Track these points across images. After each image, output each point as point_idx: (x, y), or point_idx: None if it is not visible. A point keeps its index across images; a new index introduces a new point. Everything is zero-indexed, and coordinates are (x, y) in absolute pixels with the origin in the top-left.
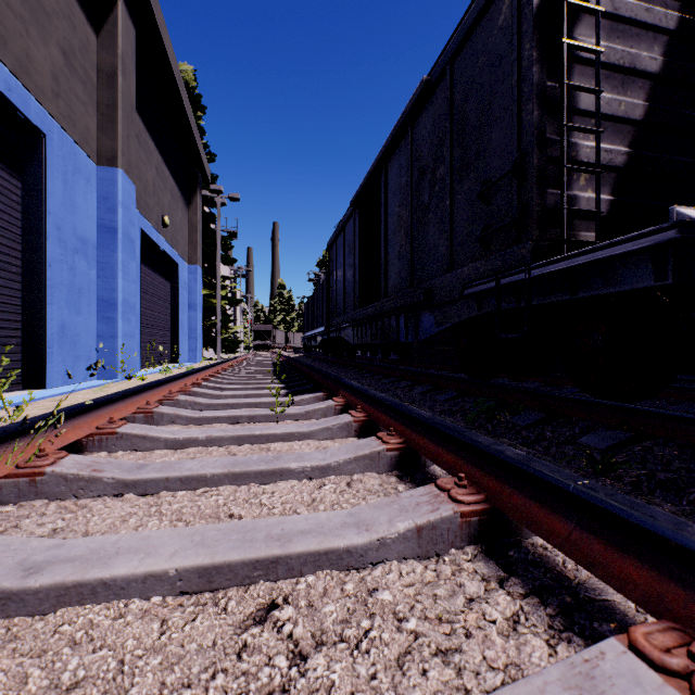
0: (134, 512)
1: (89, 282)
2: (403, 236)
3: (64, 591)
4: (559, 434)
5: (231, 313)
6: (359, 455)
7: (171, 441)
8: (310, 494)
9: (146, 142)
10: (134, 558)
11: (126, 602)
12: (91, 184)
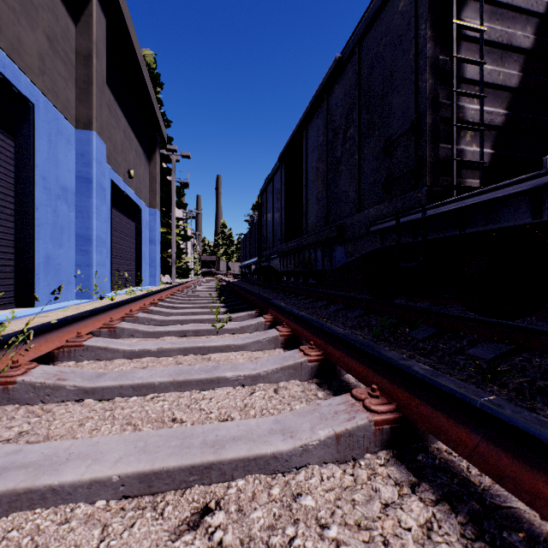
0: (90, 416)
1: (69, 222)
2: (320, 184)
3: (16, 497)
4: (451, 346)
5: (184, 247)
6: (285, 365)
7: (128, 352)
8: (242, 400)
9: (115, 111)
10: (81, 465)
11: (73, 506)
12: (71, 143)
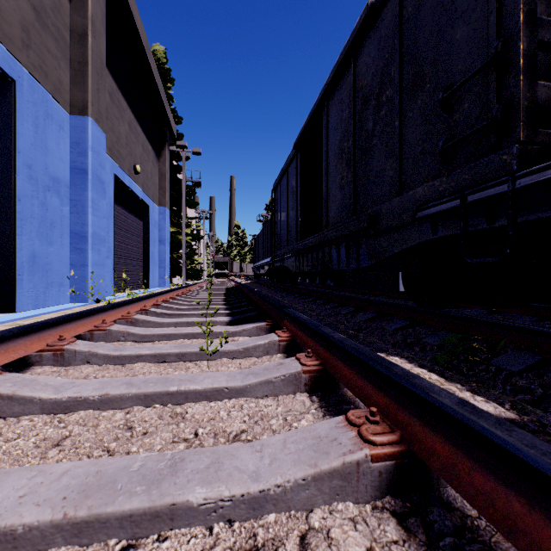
0: None
1: (62, 217)
2: (344, 167)
3: None
4: None
5: (196, 248)
6: (323, 471)
7: (49, 403)
8: None
9: (118, 101)
10: None
11: None
12: (64, 130)
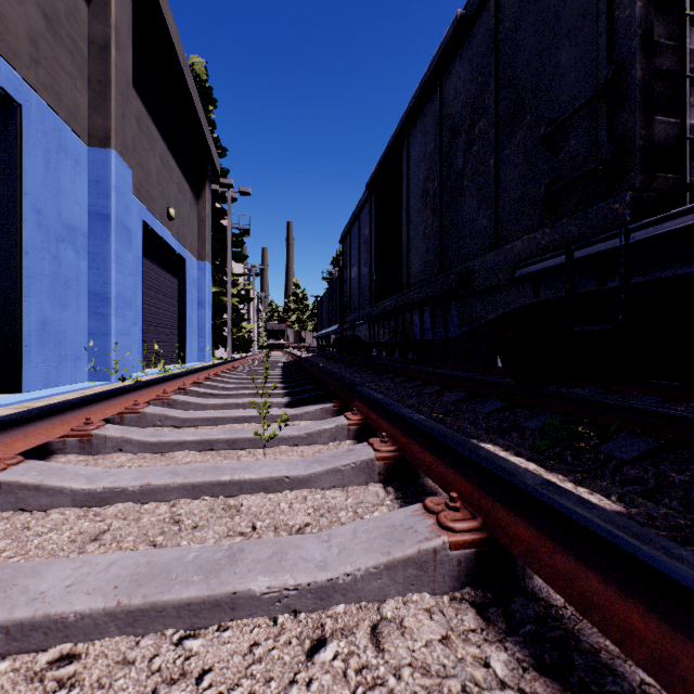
0: None
1: (78, 274)
2: (429, 214)
3: None
4: None
5: (245, 312)
6: (396, 559)
7: (82, 494)
8: (284, 689)
9: (148, 128)
10: None
11: None
12: (81, 166)
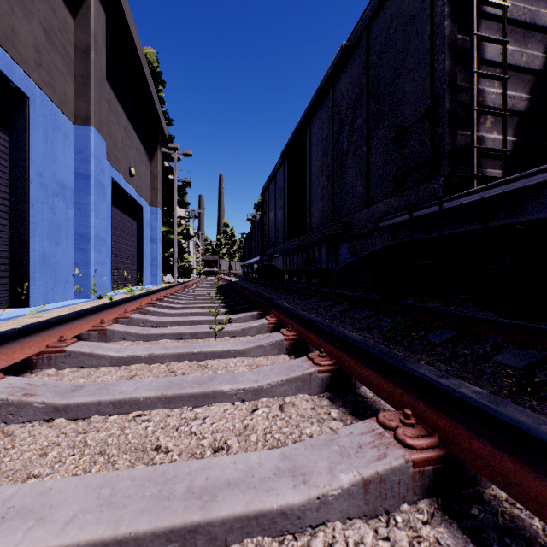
0: (57, 442)
1: (67, 220)
2: (325, 179)
3: None
4: (473, 352)
5: (186, 246)
6: (292, 377)
7: (115, 358)
8: (241, 421)
9: (115, 108)
10: (19, 528)
11: None
12: (69, 139)
